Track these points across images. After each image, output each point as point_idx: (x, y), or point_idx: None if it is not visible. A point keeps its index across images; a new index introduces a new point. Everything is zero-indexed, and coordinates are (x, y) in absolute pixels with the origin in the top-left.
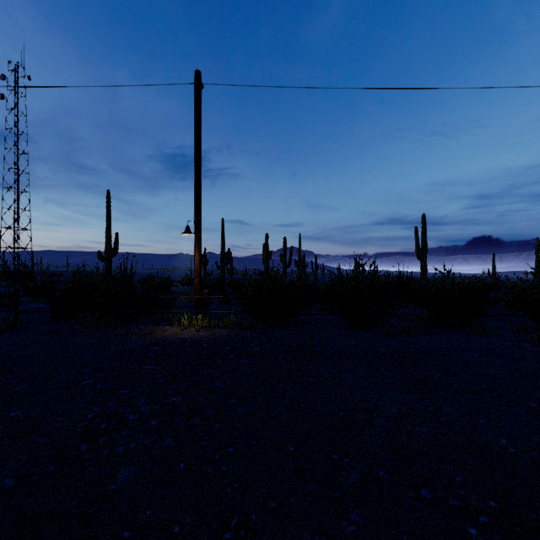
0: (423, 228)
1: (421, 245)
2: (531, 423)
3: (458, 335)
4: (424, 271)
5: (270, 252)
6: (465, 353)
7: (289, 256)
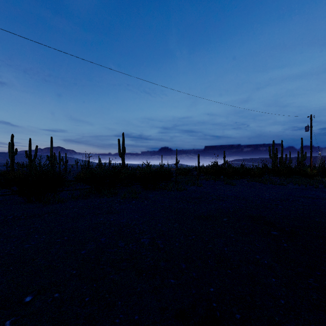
0: (123, 140)
1: (122, 149)
2: (3, 250)
3: (94, 198)
4: (123, 163)
5: (15, 149)
6: (71, 210)
7: (35, 153)
